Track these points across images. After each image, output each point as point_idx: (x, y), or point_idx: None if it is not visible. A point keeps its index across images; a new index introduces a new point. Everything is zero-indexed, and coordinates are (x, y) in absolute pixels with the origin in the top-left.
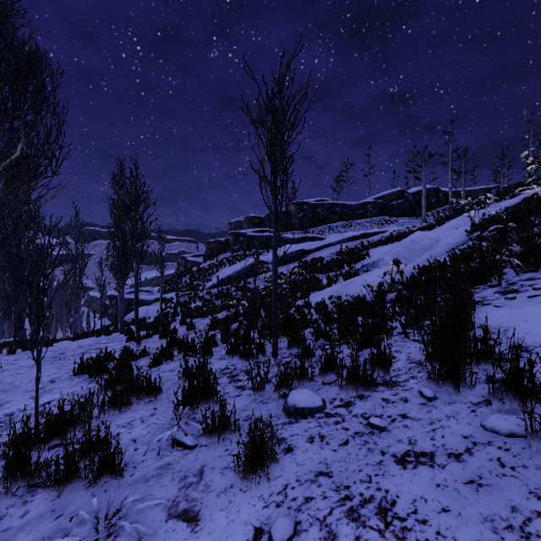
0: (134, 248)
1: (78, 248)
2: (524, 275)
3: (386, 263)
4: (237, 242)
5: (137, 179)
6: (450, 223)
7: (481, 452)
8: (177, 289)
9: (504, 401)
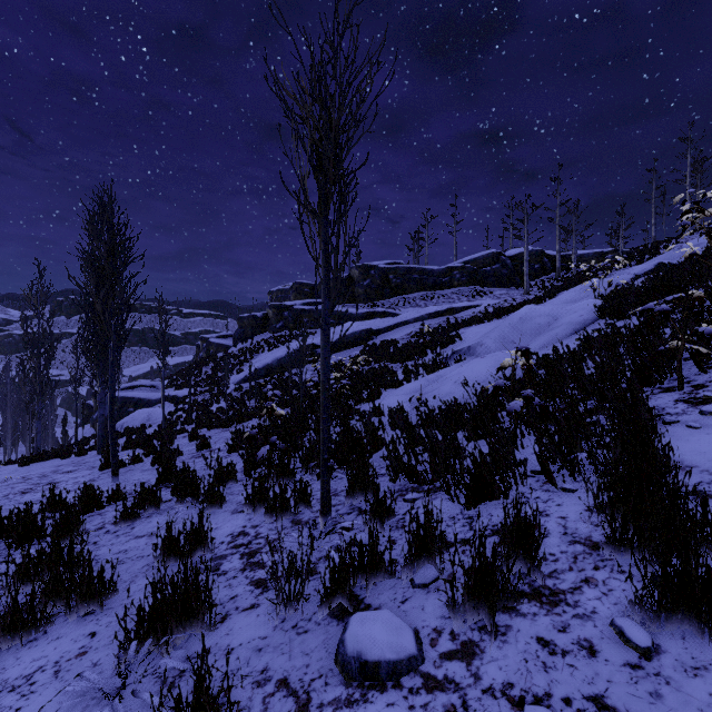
0: (108, 326)
1: (42, 325)
2: None
3: (487, 349)
4: (281, 318)
5: (112, 218)
6: (566, 295)
7: None
8: (195, 383)
9: None
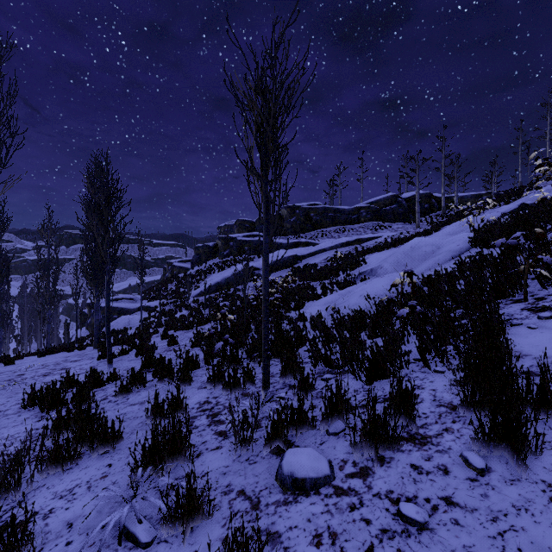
0: (105, 255)
1: (51, 253)
2: (551, 288)
3: (385, 271)
4: (227, 247)
5: (108, 175)
6: (448, 229)
7: None
8: (163, 297)
9: None
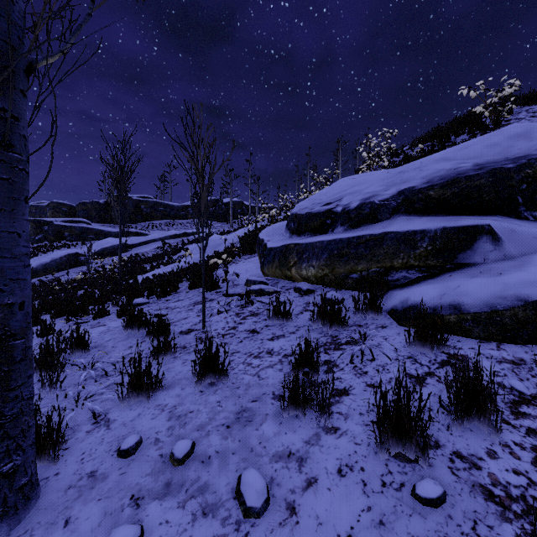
0: None
1: None
2: (242, 257)
3: (194, 254)
4: (40, 231)
5: None
6: (240, 230)
7: (195, 296)
8: None
9: (206, 286)
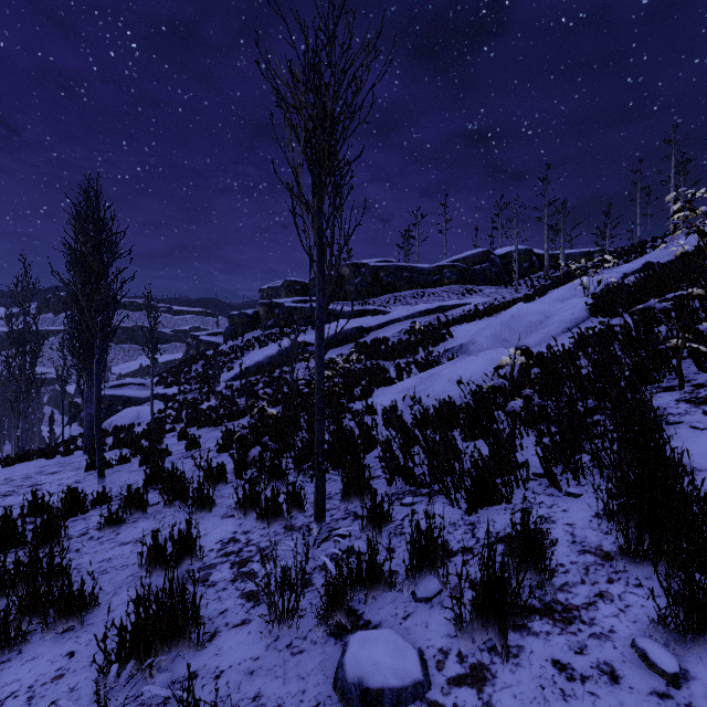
0: (93, 324)
1: (28, 323)
2: None
3: (480, 347)
4: (271, 315)
5: (98, 212)
6: (556, 293)
7: None
8: (185, 381)
9: None
